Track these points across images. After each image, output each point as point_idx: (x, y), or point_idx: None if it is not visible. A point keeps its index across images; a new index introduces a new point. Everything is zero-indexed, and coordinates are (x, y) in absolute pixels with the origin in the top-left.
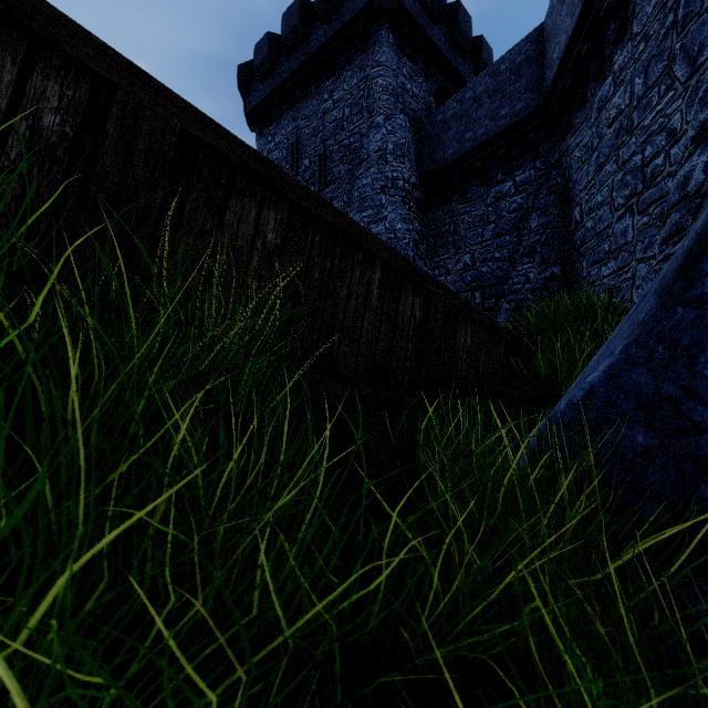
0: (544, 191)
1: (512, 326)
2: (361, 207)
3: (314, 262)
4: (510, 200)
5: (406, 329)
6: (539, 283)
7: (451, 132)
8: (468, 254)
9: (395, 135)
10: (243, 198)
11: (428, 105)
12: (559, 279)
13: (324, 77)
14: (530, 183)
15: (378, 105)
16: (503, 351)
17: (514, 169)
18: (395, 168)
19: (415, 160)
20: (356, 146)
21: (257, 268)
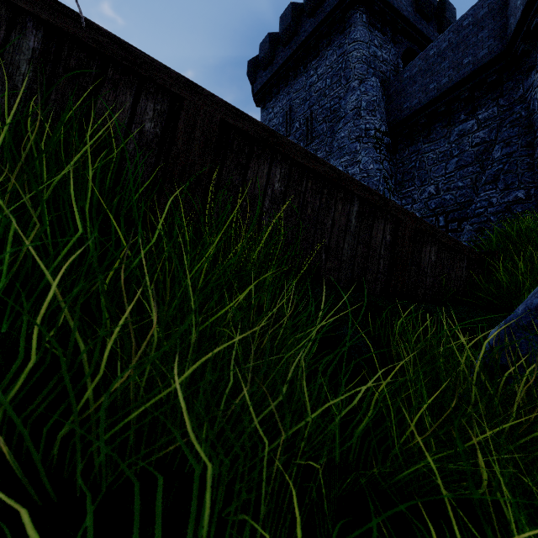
0: (507, 125)
1: (475, 245)
2: (339, 154)
3: (307, 202)
4: (473, 136)
5: (378, 249)
6: (502, 206)
7: (417, 85)
8: (432, 185)
9: (367, 94)
10: (259, 161)
11: (396, 66)
12: (522, 202)
13: (310, 59)
14: (493, 119)
15: (354, 73)
16: (466, 266)
17: (477, 109)
18: (367, 121)
19: (384, 112)
20: (336, 107)
21: (268, 208)
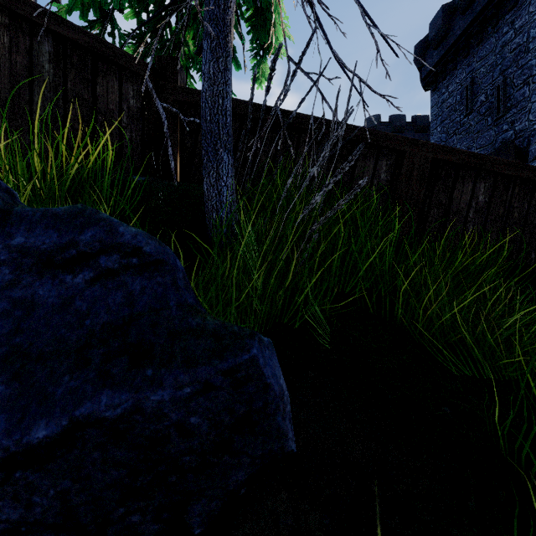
0: None
1: None
2: None
3: (513, 207)
4: None
5: None
6: None
7: None
8: None
9: None
10: (463, 181)
11: None
12: None
13: (503, 13)
14: None
15: None
16: None
17: None
18: None
19: None
20: None
21: (471, 218)
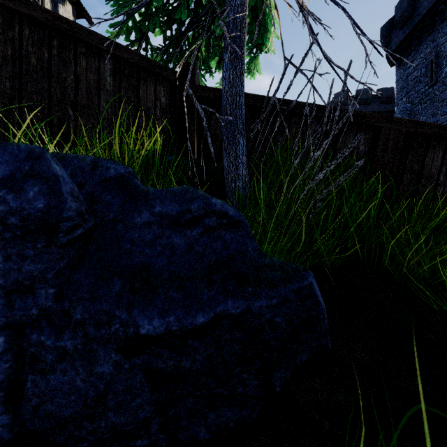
0: None
1: None
2: None
3: None
4: None
5: None
6: None
7: None
8: None
9: None
10: (434, 149)
11: None
12: None
13: None
14: None
15: None
16: None
17: None
18: None
19: None
20: None
21: (442, 181)
